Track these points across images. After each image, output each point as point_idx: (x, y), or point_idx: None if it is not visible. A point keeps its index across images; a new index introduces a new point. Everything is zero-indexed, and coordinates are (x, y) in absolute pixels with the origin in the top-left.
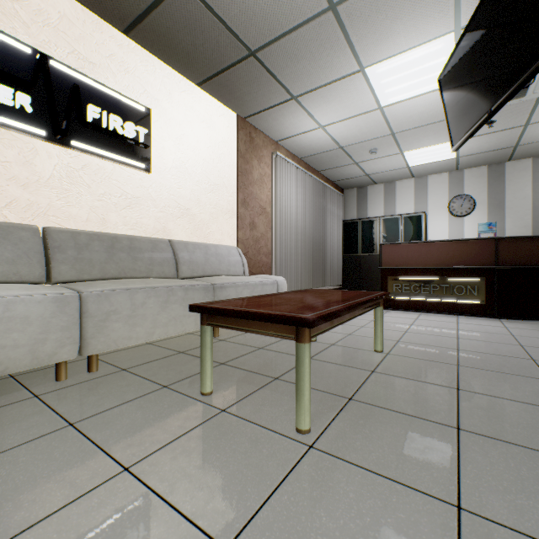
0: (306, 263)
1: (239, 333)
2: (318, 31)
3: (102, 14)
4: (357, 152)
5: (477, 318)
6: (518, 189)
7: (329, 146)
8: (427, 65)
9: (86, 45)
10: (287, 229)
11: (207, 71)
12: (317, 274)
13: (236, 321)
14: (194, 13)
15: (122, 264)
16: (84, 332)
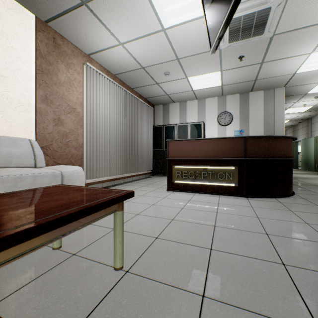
0: (119, 155)
1: None
2: None
3: None
4: (156, 73)
5: (232, 197)
6: (256, 109)
7: (133, 65)
8: None
9: None
10: (99, 128)
11: None
12: (130, 163)
13: None
14: None
15: None
16: None
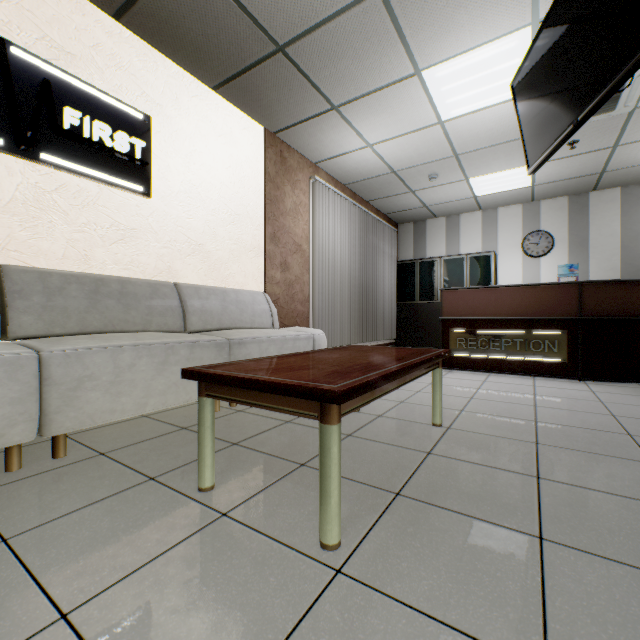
0: (351, 312)
1: None
2: (363, 21)
3: None
4: (413, 177)
5: (557, 380)
6: (604, 224)
7: (379, 169)
8: (497, 68)
9: (62, 30)
10: (328, 271)
11: (224, 70)
12: (365, 325)
13: (242, 392)
14: None
15: (109, 313)
16: (45, 405)
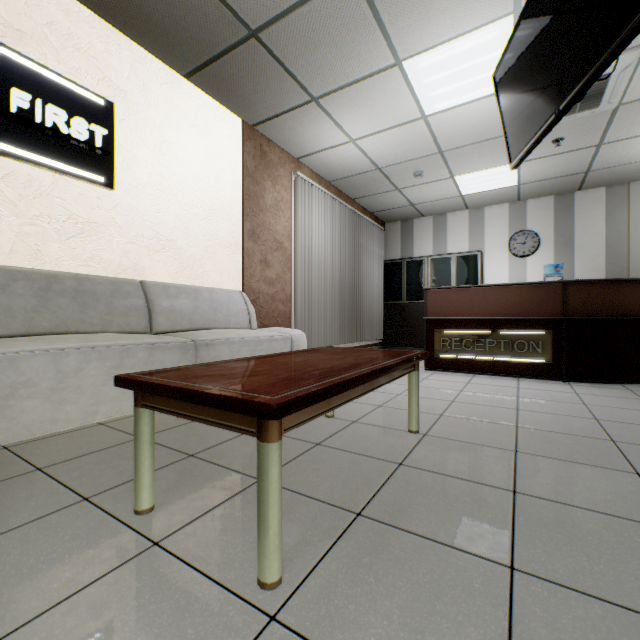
0: (336, 312)
1: None
2: (338, 5)
3: None
4: (399, 174)
5: (541, 381)
6: (589, 224)
7: (364, 166)
8: (480, 60)
9: (9, 5)
10: (311, 270)
11: (196, 57)
12: (350, 326)
13: (178, 402)
14: None
15: (62, 313)
16: None
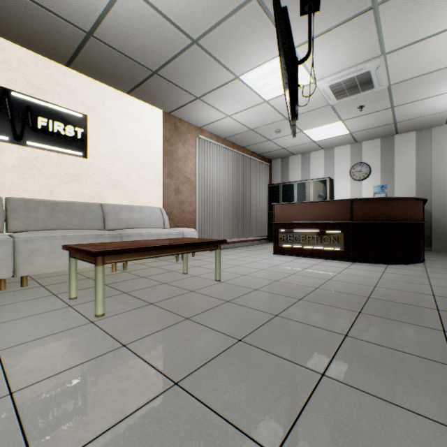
0: (229, 218)
1: (144, 268)
2: (193, 56)
3: (49, 57)
4: (266, 132)
5: (337, 262)
6: (404, 157)
7: (242, 129)
8: None
9: (38, 79)
10: (210, 193)
11: (129, 85)
12: (240, 227)
13: (79, 254)
14: (106, 52)
15: (60, 220)
16: (16, 262)
